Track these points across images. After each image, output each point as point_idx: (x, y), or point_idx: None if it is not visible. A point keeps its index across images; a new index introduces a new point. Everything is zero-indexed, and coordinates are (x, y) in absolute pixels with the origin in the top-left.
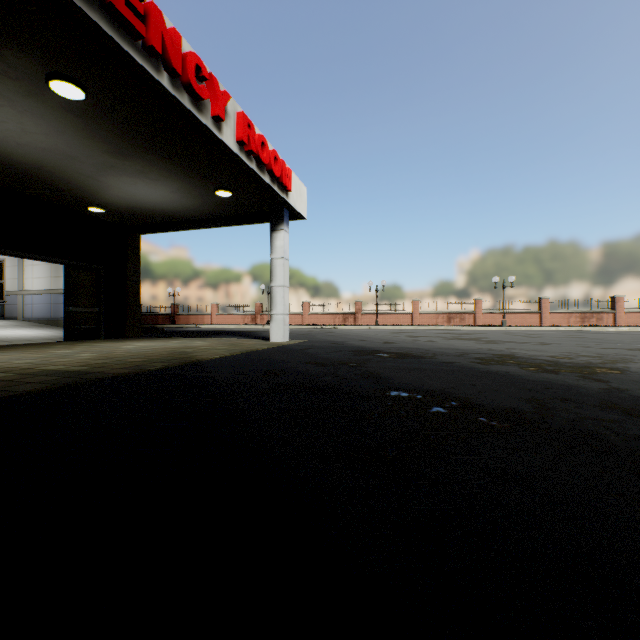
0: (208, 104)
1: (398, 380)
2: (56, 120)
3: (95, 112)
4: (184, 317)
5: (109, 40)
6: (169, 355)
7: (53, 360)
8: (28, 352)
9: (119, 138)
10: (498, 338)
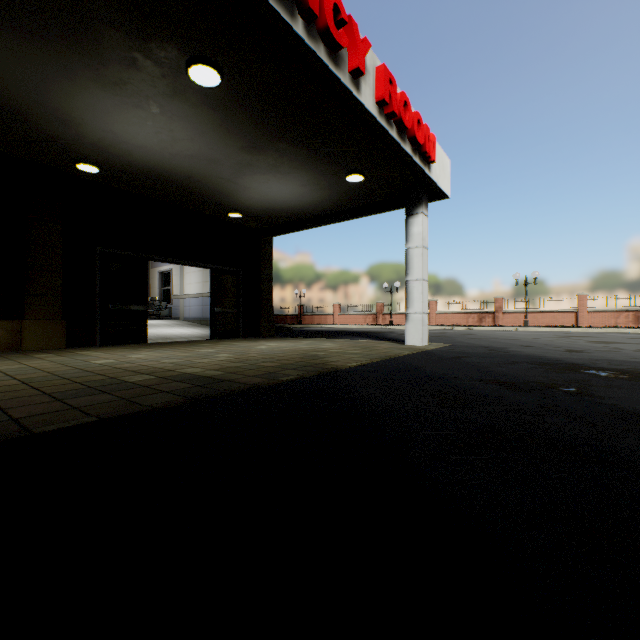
0: (345, 57)
1: None
2: (198, 120)
3: (230, 100)
4: (308, 317)
5: None
6: (301, 359)
7: (194, 360)
8: (179, 350)
9: (252, 128)
10: None
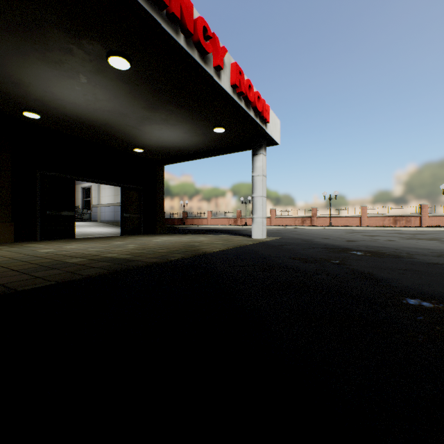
0: (211, 58)
1: (400, 283)
2: (114, 88)
3: (136, 78)
4: (190, 220)
5: (144, 12)
6: (183, 247)
7: (111, 249)
8: (99, 243)
9: (151, 96)
10: None
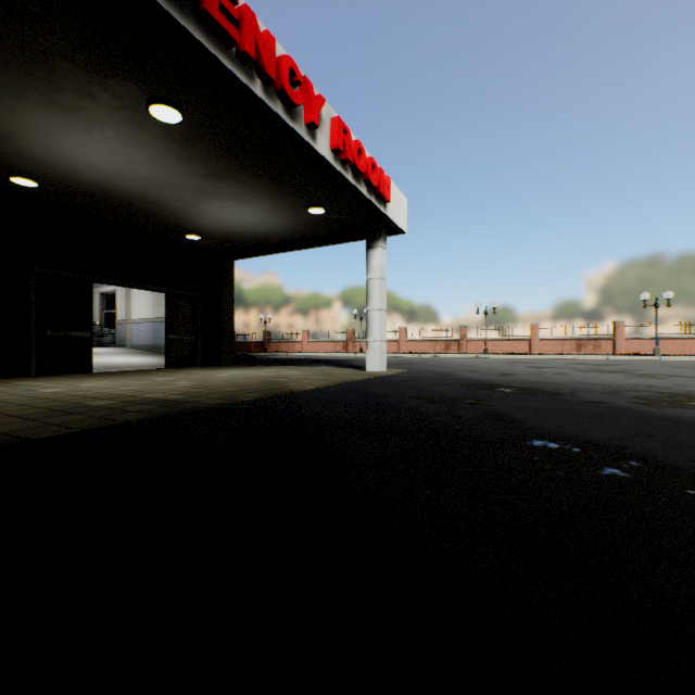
0: (302, 111)
1: (536, 424)
2: (156, 147)
3: (191, 134)
4: (275, 344)
5: (203, 51)
6: (262, 385)
7: (153, 388)
8: (133, 379)
9: (213, 160)
10: (654, 371)
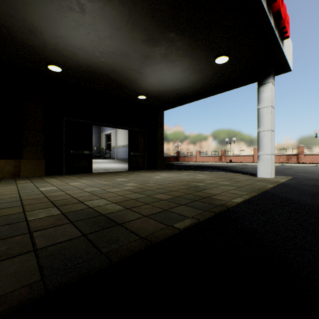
0: None
1: None
2: (112, 16)
3: None
4: (182, 158)
5: None
6: (187, 191)
7: (107, 189)
8: (104, 179)
9: (150, 20)
10: None
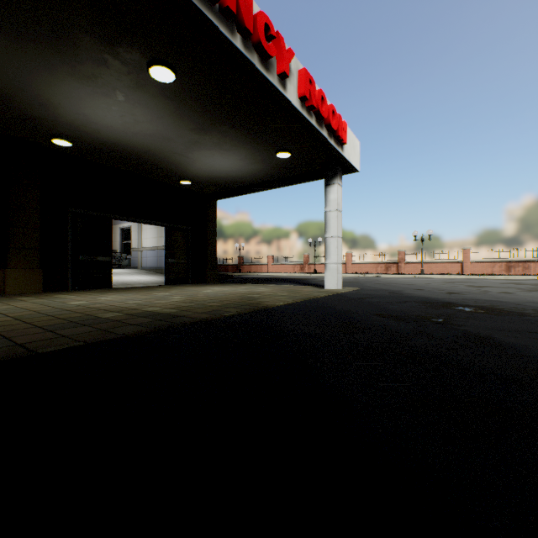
0: (274, 63)
1: (535, 351)
2: (156, 107)
3: (183, 93)
4: (247, 267)
5: (191, 7)
6: (240, 300)
7: (153, 301)
8: (139, 294)
9: (200, 114)
10: None
